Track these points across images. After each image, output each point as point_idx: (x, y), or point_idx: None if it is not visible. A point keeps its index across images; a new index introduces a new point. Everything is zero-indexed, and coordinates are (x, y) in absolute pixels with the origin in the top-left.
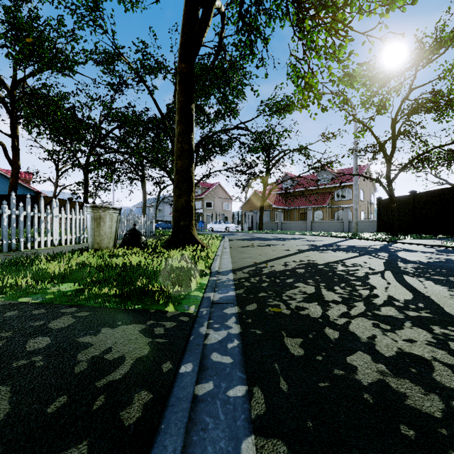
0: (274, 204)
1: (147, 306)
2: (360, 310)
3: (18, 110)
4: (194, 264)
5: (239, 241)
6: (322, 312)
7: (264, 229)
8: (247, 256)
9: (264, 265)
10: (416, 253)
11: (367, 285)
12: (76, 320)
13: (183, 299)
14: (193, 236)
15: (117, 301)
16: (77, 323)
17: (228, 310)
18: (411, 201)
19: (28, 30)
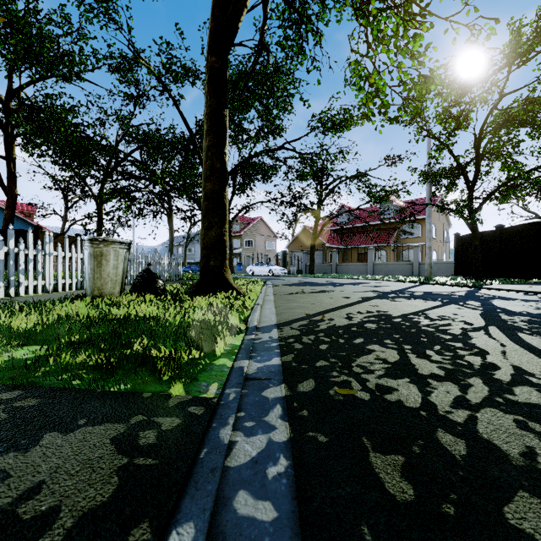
0: (327, 243)
1: (139, 386)
2: (481, 393)
3: (15, 126)
4: (224, 317)
5: (285, 287)
6: (421, 397)
7: (316, 272)
8: (297, 305)
9: (319, 318)
10: (515, 302)
11: (473, 348)
12: (8, 416)
13: (201, 371)
14: (226, 280)
15: (90, 379)
16: (6, 424)
17: (269, 391)
18: (498, 238)
19: (21, 23)
